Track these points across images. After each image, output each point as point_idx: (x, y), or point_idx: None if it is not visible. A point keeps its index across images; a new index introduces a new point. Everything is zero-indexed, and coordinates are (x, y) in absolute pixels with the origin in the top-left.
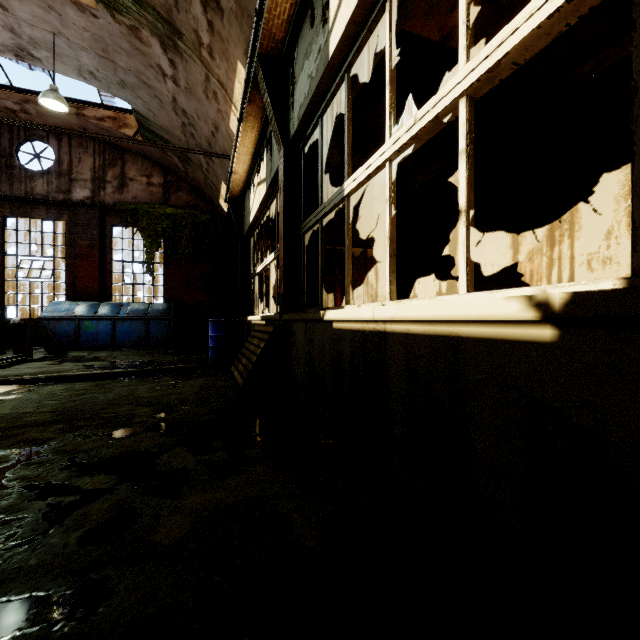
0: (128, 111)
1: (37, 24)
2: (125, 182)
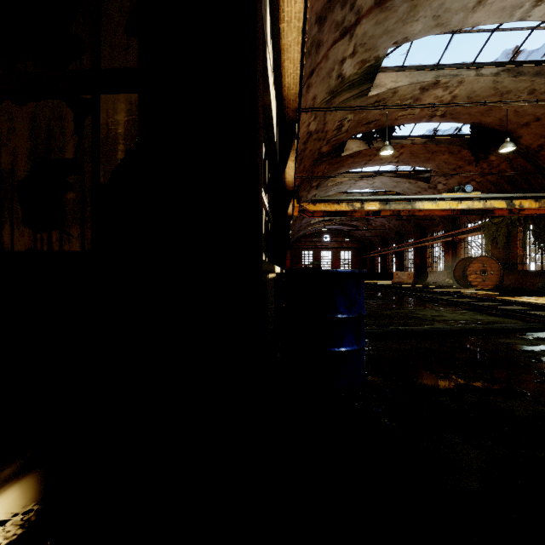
0: None
1: None
2: None
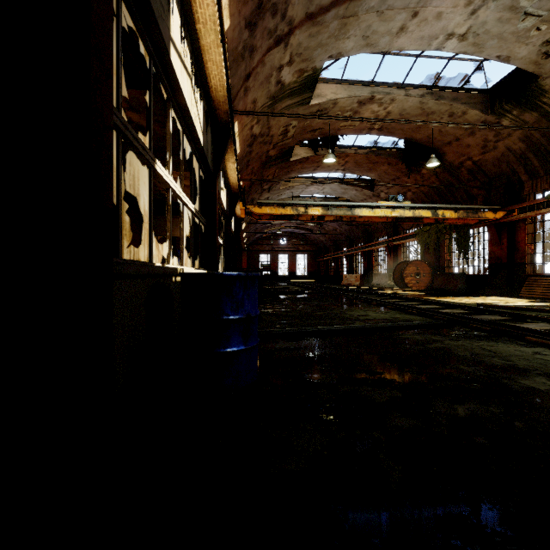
0: None
1: None
2: None
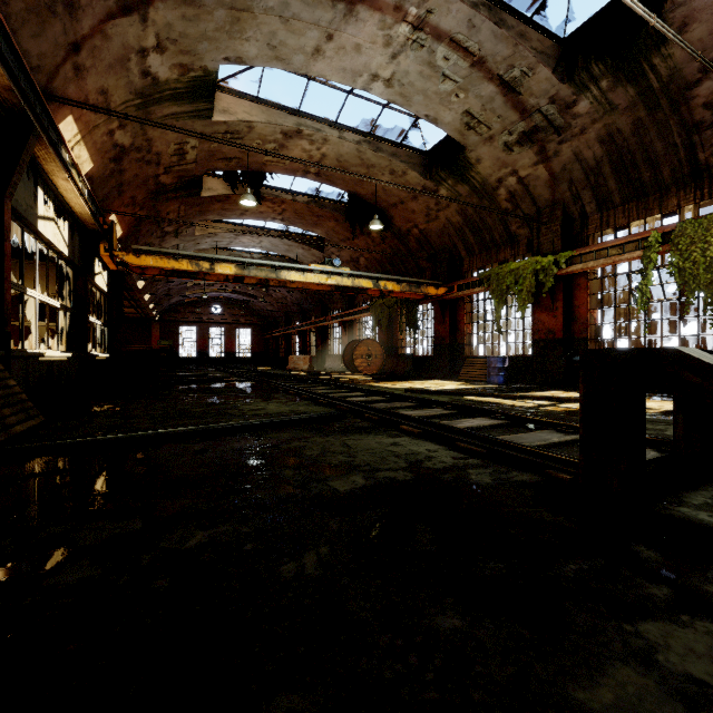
0: None
1: None
2: None
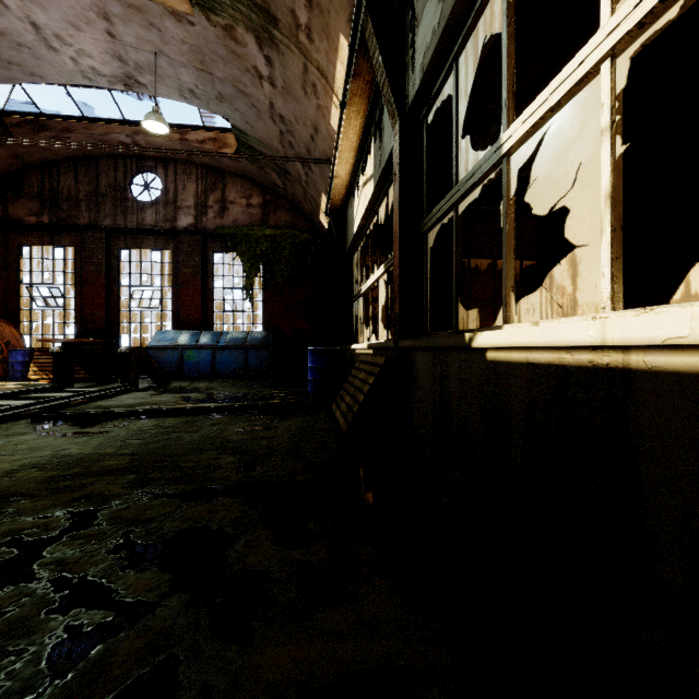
0: (228, 130)
1: (141, 46)
2: (225, 206)
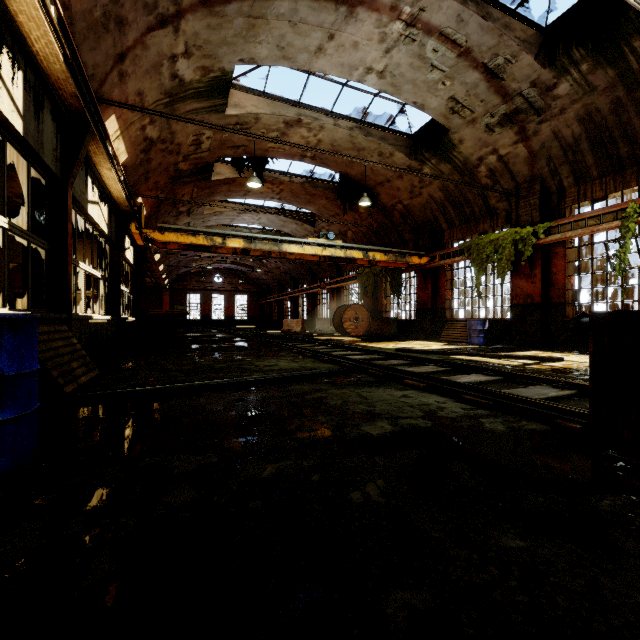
0: None
1: None
2: None
